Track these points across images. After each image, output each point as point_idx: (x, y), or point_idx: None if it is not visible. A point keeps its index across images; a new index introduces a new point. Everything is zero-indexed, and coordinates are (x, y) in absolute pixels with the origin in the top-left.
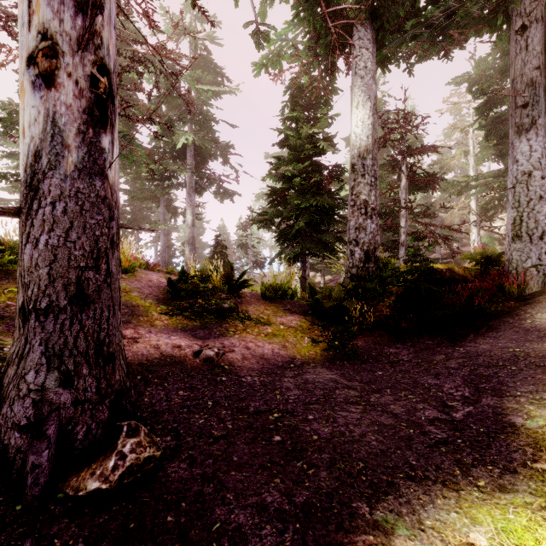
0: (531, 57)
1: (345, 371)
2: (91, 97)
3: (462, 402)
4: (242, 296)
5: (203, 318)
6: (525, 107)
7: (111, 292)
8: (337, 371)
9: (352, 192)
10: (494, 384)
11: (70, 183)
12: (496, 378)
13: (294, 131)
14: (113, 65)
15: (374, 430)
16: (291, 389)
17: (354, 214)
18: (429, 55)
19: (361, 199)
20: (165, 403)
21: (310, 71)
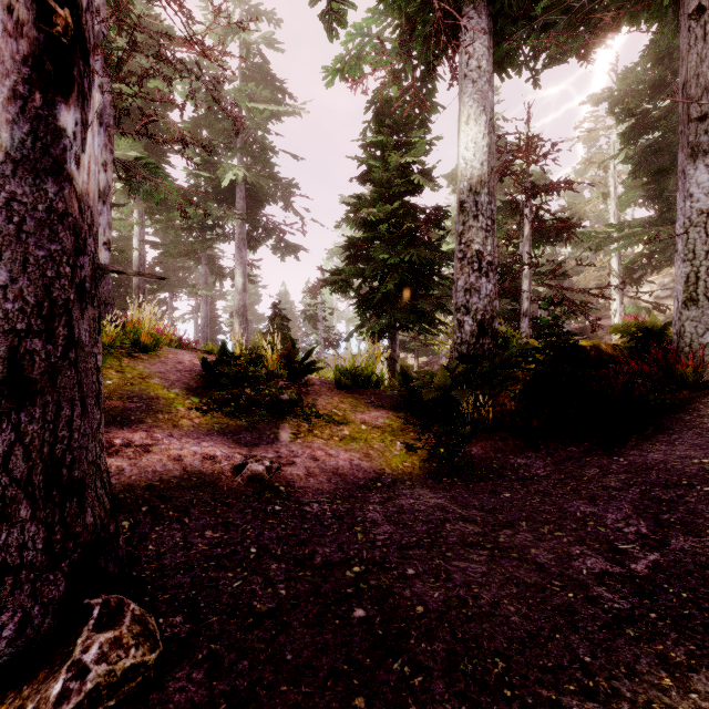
0: None
1: (456, 492)
2: (39, 38)
3: (640, 544)
4: (308, 384)
5: (251, 415)
6: (702, 119)
7: (77, 375)
8: (445, 493)
9: (461, 240)
10: (682, 514)
11: None
12: (682, 504)
13: (380, 161)
14: None
15: (511, 593)
16: (379, 523)
17: (463, 270)
18: (563, 56)
19: (473, 249)
20: (182, 553)
21: (400, 80)
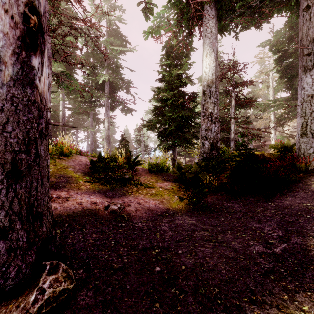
0: (312, 25)
1: (200, 218)
2: (24, 29)
3: (278, 240)
4: (137, 170)
5: (112, 184)
6: (308, 55)
7: (39, 168)
8: (195, 218)
9: (203, 107)
10: (297, 227)
11: (7, 90)
12: (298, 223)
13: (168, 72)
14: (42, 10)
15: (222, 261)
16: (166, 231)
17: (204, 121)
18: (248, 26)
19: (208, 111)
20: (82, 243)
21: (177, 36)
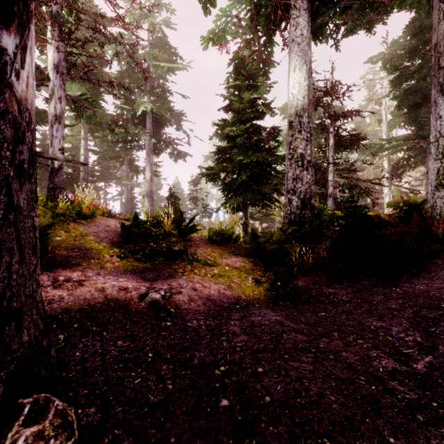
0: None
1: (289, 312)
2: None
3: (418, 349)
4: (191, 240)
5: (153, 260)
6: None
7: (16, 231)
8: (281, 312)
9: (290, 146)
10: (443, 328)
11: None
12: (443, 321)
13: (237, 97)
14: None
15: (331, 386)
16: (237, 334)
17: (292, 166)
18: (355, 29)
19: (298, 152)
20: (99, 358)
21: (251, 45)
